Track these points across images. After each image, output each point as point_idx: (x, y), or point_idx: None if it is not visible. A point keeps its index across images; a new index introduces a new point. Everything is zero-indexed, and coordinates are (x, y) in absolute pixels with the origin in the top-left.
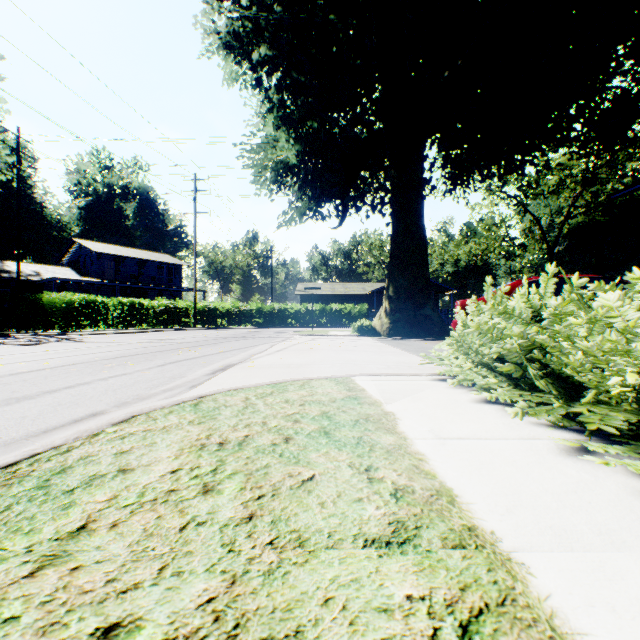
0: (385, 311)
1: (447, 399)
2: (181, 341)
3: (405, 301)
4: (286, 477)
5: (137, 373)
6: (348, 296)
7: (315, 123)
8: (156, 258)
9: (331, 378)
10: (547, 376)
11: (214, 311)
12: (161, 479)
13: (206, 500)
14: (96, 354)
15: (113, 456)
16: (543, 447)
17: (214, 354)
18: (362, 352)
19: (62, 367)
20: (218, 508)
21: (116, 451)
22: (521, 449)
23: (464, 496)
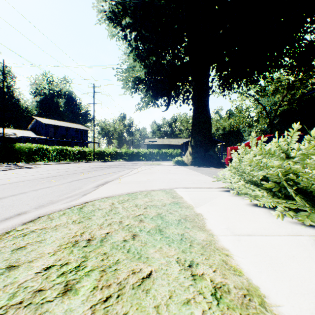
0: (189, 153)
1: (232, 204)
2: (85, 168)
3: (200, 148)
4: (130, 274)
5: (55, 186)
6: (170, 145)
7: (154, 57)
8: (75, 126)
9: (162, 190)
10: (297, 191)
11: (103, 153)
12: (35, 277)
13: (62, 303)
14: (38, 175)
15: (9, 252)
16: (307, 243)
17: (100, 175)
18: (178, 174)
19: (16, 183)
20: (69, 314)
21: (14, 247)
22: (293, 245)
23: (270, 296)
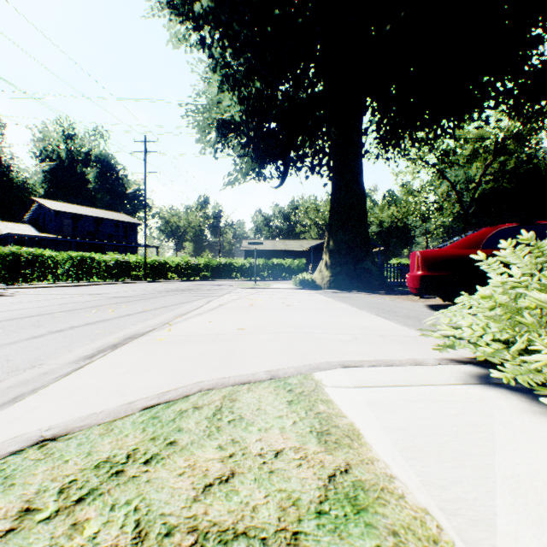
0: (325, 264)
1: None
2: (115, 295)
3: (345, 255)
4: None
5: None
6: (288, 252)
7: (257, 82)
8: (112, 217)
9: (277, 379)
10: None
11: (164, 265)
12: None
13: None
14: None
15: None
16: None
17: (132, 314)
18: (310, 310)
19: None
20: None
21: None
22: None
23: None
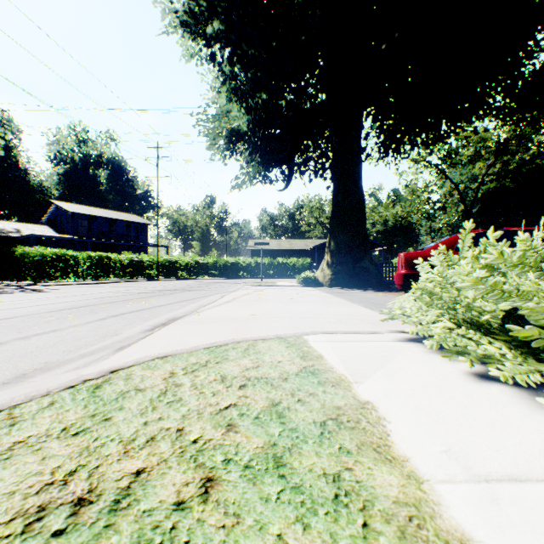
0: (327, 264)
1: (432, 373)
2: (138, 291)
3: (345, 255)
4: None
5: (69, 329)
6: (293, 251)
7: (264, 94)
8: (125, 218)
9: (280, 338)
10: None
11: (175, 264)
12: None
13: None
14: (46, 305)
15: None
16: None
17: (163, 305)
18: (309, 303)
19: None
20: None
21: None
22: None
23: None
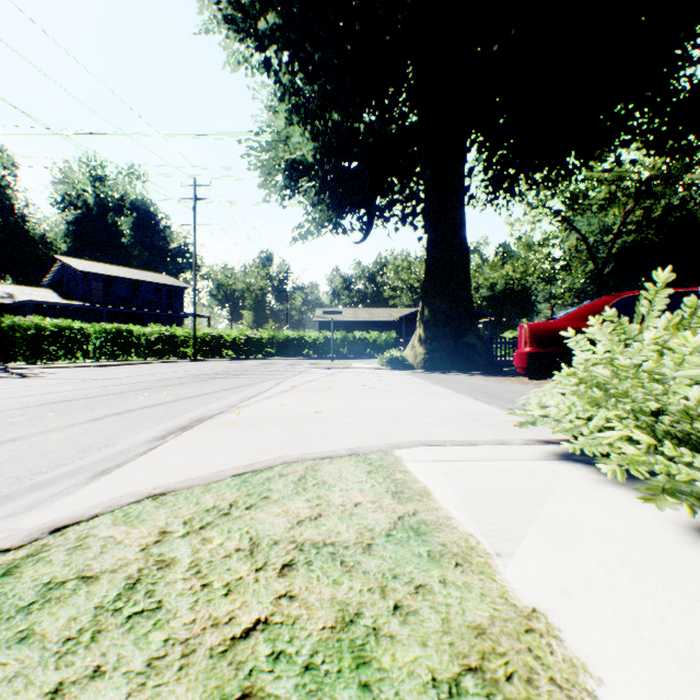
0: (419, 339)
1: (629, 531)
2: (164, 377)
3: (443, 327)
4: None
5: (37, 437)
6: (373, 323)
7: (335, 114)
8: (153, 279)
9: (358, 454)
10: None
11: (218, 340)
12: None
13: None
14: (24, 398)
15: None
16: None
17: (192, 397)
18: (398, 393)
19: None
20: None
21: None
22: None
23: None
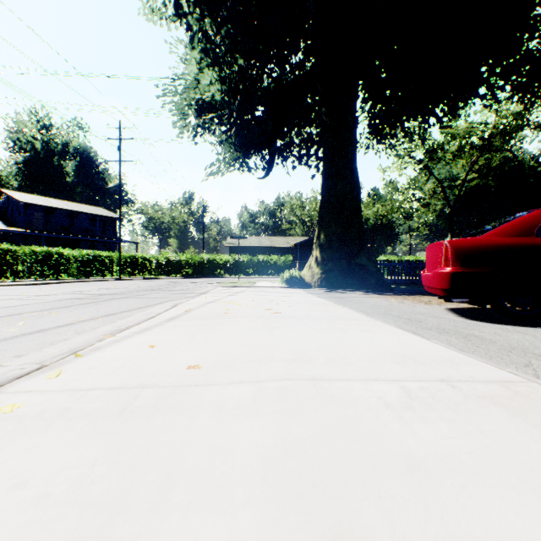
0: (316, 260)
1: None
2: (63, 297)
3: (338, 249)
4: None
5: None
6: (274, 249)
7: (241, 59)
8: (89, 210)
9: None
10: None
11: (142, 261)
12: None
13: None
14: None
15: None
16: None
17: (44, 330)
18: (307, 321)
19: None
20: None
21: None
22: None
23: None
